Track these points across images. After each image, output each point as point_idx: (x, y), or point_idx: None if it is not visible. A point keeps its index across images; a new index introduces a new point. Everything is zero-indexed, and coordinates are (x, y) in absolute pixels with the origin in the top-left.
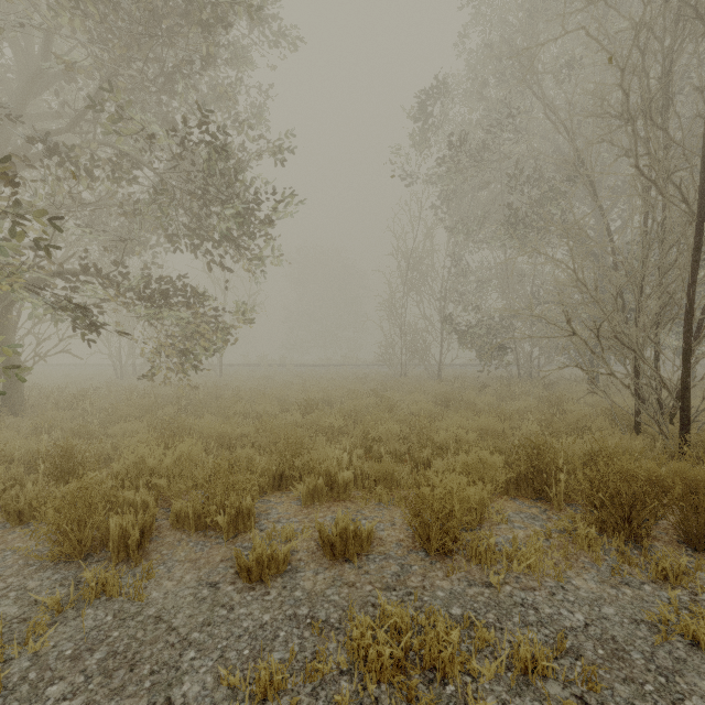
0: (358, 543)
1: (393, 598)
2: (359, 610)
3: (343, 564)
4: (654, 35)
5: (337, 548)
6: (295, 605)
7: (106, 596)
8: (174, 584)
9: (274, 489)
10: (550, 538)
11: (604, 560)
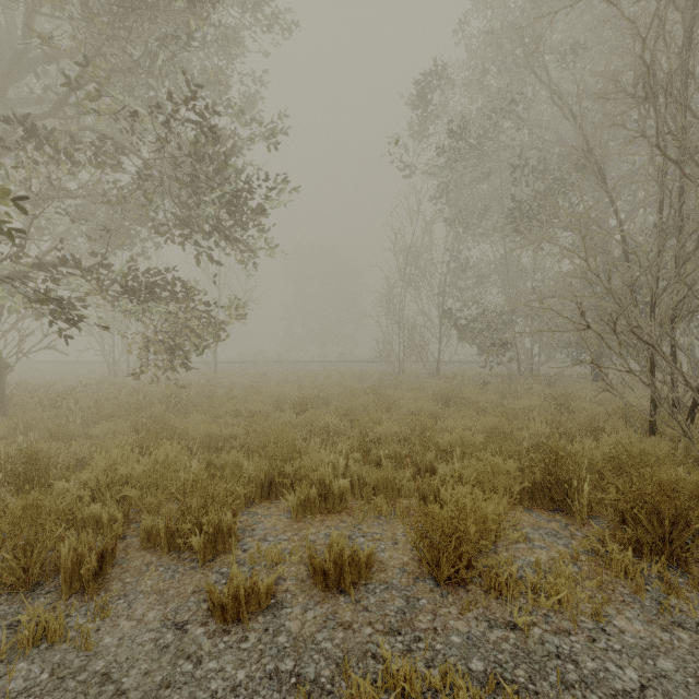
0: (355, 570)
1: (398, 646)
2: (357, 664)
3: (337, 597)
4: (675, 5)
5: (331, 576)
6: (278, 656)
7: (47, 643)
8: (133, 625)
9: (263, 498)
10: (577, 561)
11: (646, 591)
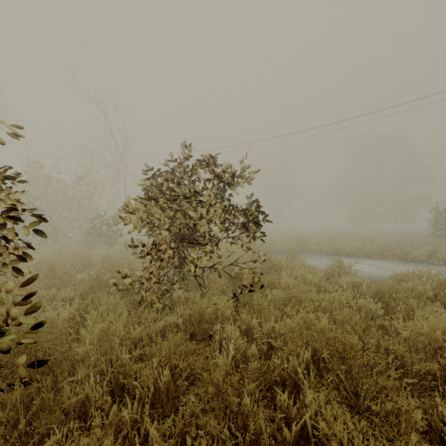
0: None
1: None
2: None
3: None
4: None
5: None
6: None
7: None
8: None
9: None
10: None
11: None
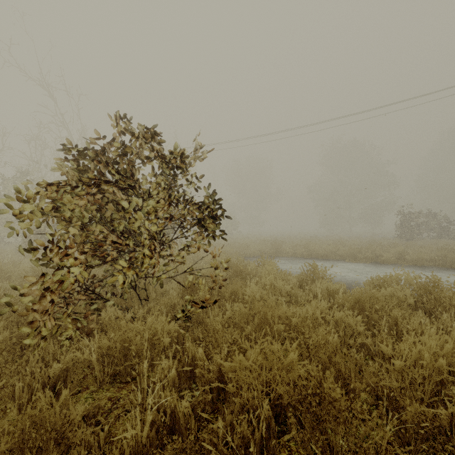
0: None
1: None
2: None
3: None
4: None
5: None
6: None
7: None
8: None
9: None
10: None
11: None
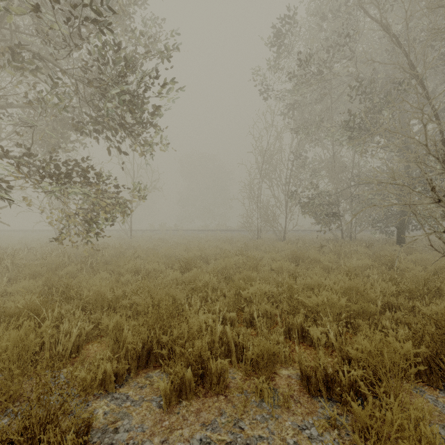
0: None
1: None
2: None
3: None
4: None
5: None
6: None
7: None
8: None
9: (141, 367)
10: None
11: None
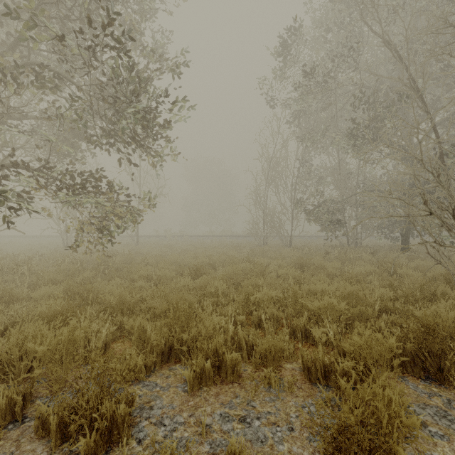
0: None
1: None
2: None
3: None
4: None
5: None
6: None
7: None
8: None
9: (163, 362)
10: None
11: None
